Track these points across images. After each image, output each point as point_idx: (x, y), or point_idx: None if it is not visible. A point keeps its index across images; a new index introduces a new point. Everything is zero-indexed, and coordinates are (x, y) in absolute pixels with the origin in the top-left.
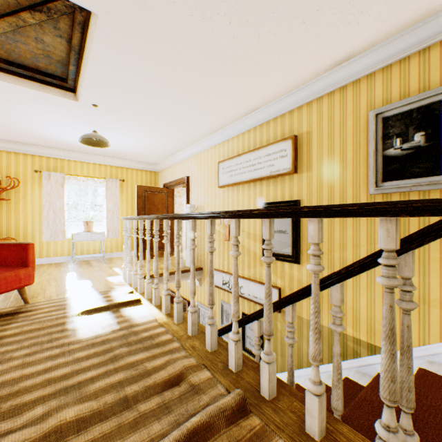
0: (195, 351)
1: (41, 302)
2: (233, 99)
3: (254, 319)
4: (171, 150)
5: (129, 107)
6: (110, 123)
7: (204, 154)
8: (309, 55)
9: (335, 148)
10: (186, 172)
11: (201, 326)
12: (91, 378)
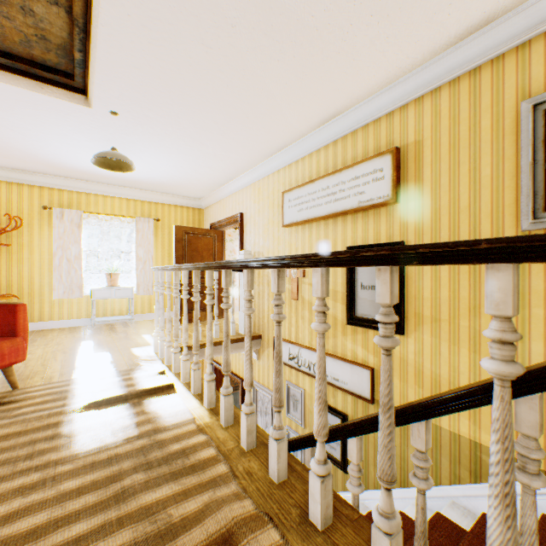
0: (253, 481)
1: (34, 387)
2: (306, 99)
3: (350, 434)
4: (220, 179)
5: (160, 115)
6: (137, 141)
7: (263, 182)
8: (425, 19)
9: (462, 163)
10: (240, 207)
11: (261, 432)
12: (75, 540)
